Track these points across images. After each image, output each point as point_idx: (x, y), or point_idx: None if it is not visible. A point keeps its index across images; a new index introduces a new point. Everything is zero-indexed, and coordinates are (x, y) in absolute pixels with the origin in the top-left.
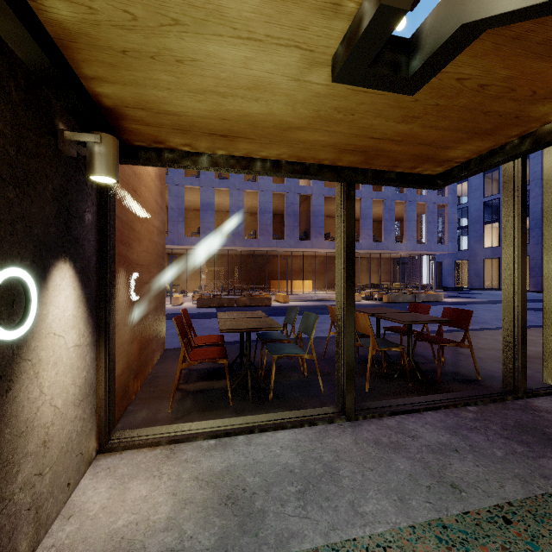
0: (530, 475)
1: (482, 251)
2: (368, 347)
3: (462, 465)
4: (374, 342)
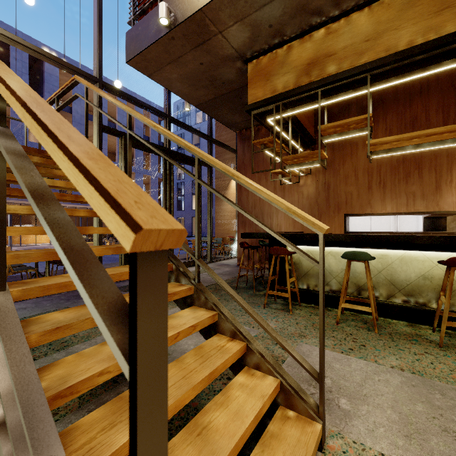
0: (51, 308)
1: (192, 212)
2: (9, 271)
3: (20, 312)
4: (11, 268)
